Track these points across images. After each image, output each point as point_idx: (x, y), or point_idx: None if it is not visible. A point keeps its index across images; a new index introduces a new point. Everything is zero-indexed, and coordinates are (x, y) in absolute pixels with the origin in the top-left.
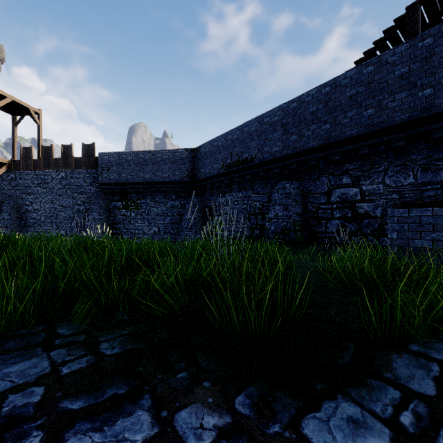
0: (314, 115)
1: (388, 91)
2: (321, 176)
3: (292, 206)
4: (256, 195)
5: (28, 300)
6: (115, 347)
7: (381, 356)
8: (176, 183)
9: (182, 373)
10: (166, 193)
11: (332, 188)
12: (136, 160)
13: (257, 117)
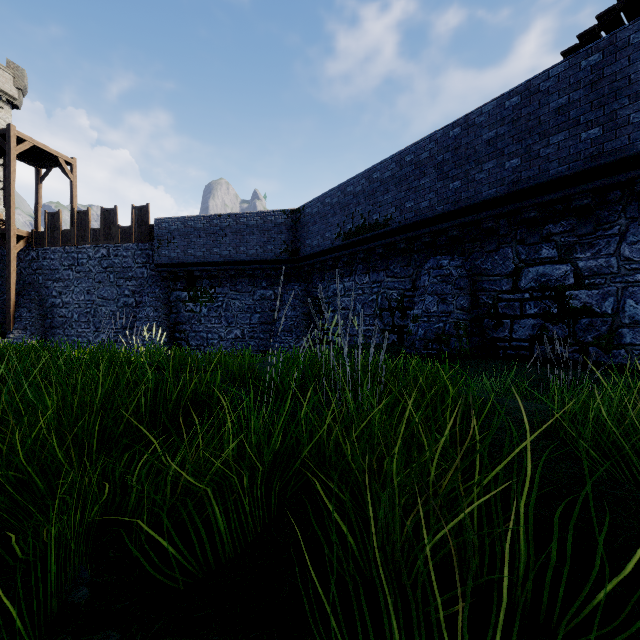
0: (491, 146)
1: (630, 94)
2: (503, 246)
3: (453, 296)
4: (392, 279)
5: None
6: None
7: None
8: (269, 262)
9: None
10: (253, 278)
11: (522, 266)
12: (208, 229)
13: (393, 155)
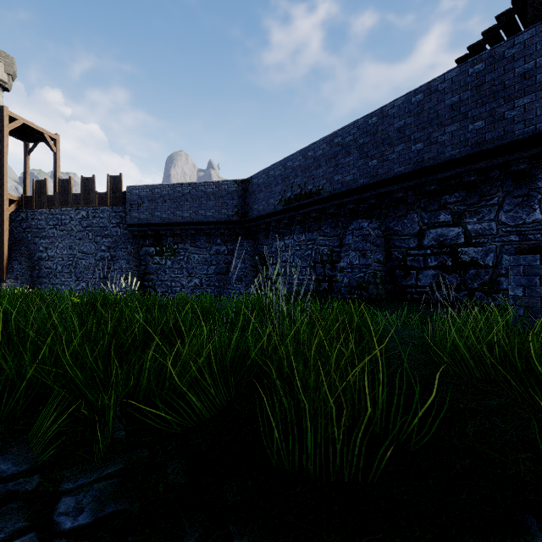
0: (401, 132)
1: (505, 96)
2: (410, 212)
3: (371, 252)
4: (323, 238)
5: None
6: (83, 510)
7: None
8: (222, 223)
9: None
10: (210, 236)
11: (425, 228)
12: (172, 195)
13: (324, 137)
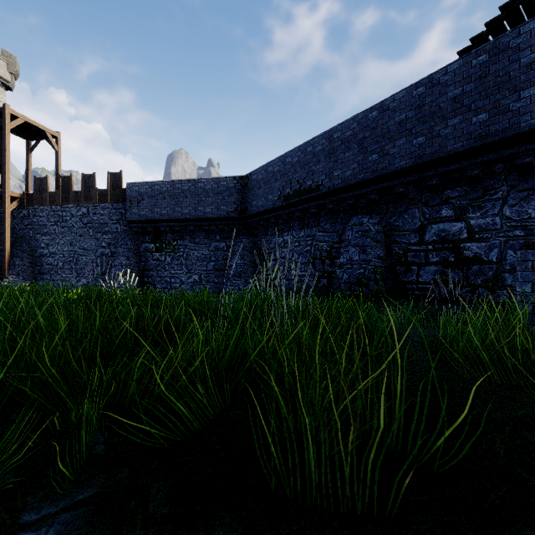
0: (402, 126)
1: (510, 87)
2: (411, 207)
3: (371, 248)
4: (323, 234)
5: None
6: None
7: None
8: (222, 219)
9: None
10: (209, 232)
11: (427, 223)
12: (171, 192)
13: (324, 132)
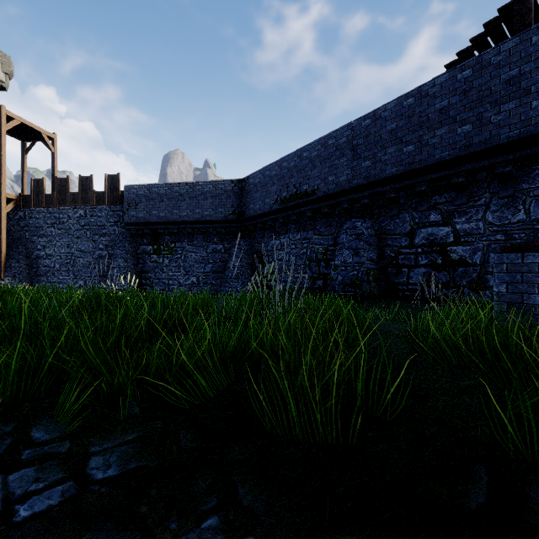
0: (393, 135)
1: (491, 101)
2: (402, 212)
3: (364, 250)
4: (318, 237)
5: (6, 381)
6: (111, 465)
7: (537, 493)
8: (219, 222)
9: (211, 518)
10: (207, 235)
11: (416, 227)
12: (169, 195)
13: (319, 138)
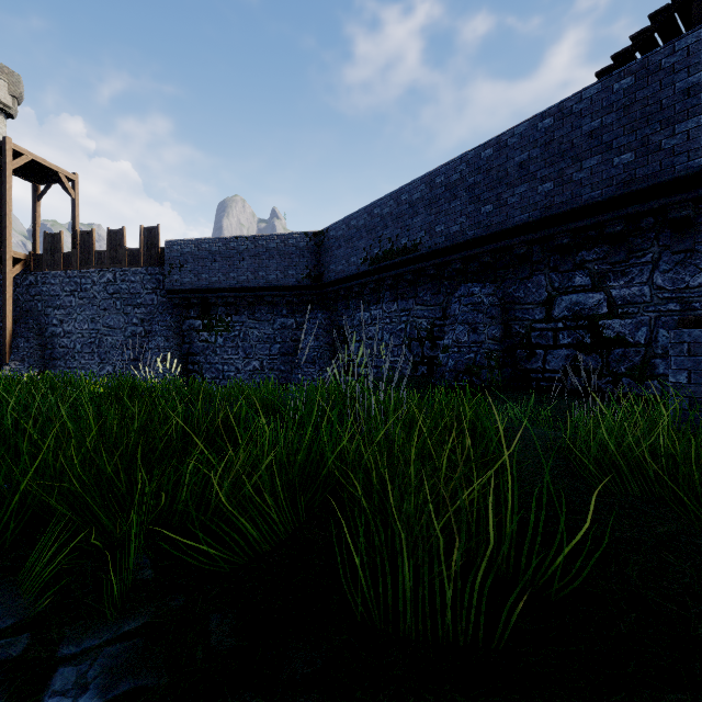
0: (524, 169)
1: (662, 119)
2: (536, 273)
3: (485, 326)
4: (422, 307)
5: None
6: (87, 687)
7: None
8: (290, 288)
9: None
10: (273, 305)
11: (556, 294)
12: (224, 253)
13: (423, 175)
